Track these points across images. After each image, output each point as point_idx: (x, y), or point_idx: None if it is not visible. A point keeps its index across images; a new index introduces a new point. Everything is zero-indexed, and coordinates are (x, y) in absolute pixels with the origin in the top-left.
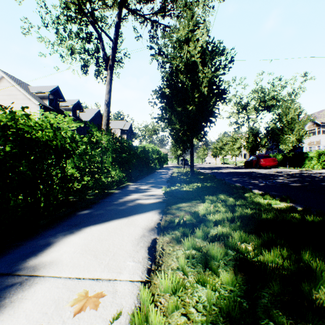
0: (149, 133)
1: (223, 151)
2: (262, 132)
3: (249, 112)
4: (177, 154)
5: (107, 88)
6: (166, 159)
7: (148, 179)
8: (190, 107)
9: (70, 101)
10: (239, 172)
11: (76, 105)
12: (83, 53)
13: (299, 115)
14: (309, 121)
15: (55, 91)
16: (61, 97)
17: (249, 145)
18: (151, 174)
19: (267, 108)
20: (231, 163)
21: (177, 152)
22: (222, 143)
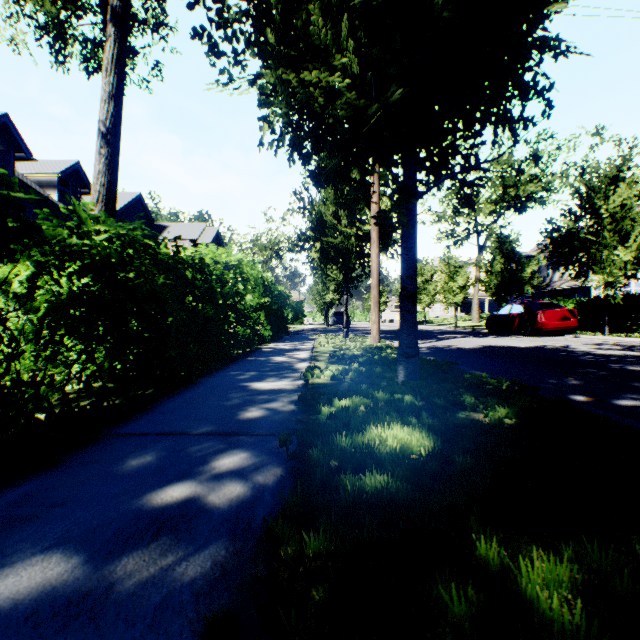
0: (262, 255)
1: (425, 294)
2: (540, 244)
3: (483, 209)
4: (325, 301)
5: (105, 81)
6: (300, 313)
7: (88, 466)
8: None
9: (53, 164)
10: (526, 351)
11: (71, 176)
12: (53, 1)
13: (639, 197)
14: None
15: None
16: (19, 147)
17: (494, 279)
18: (218, 370)
19: (516, 205)
20: (439, 321)
21: (326, 296)
22: (423, 278)
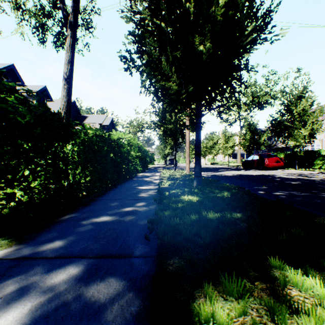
0: (134, 130)
1: (214, 150)
2: (266, 127)
3: (242, 108)
4: (165, 153)
5: (66, 55)
6: (152, 159)
7: (101, 205)
8: (199, 46)
9: (33, 87)
10: (254, 176)
11: (42, 93)
12: (38, 14)
13: (311, 105)
14: (323, 112)
15: (9, 70)
16: (18, 80)
17: (246, 143)
18: (123, 183)
19: (259, 106)
20: (221, 163)
21: (165, 151)
22: (213, 141)
